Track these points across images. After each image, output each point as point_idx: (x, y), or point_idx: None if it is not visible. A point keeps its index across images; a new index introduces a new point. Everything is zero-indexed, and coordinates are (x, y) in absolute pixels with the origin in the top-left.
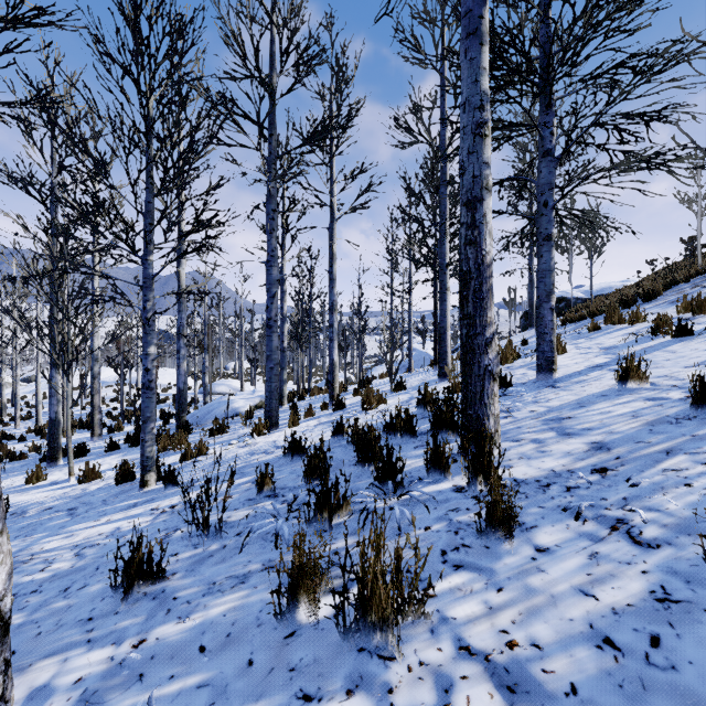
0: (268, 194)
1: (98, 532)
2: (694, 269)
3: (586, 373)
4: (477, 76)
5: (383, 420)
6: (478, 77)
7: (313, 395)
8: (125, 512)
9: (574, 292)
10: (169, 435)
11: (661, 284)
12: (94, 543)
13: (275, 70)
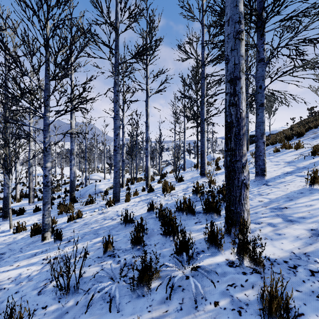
0: (114, 83)
1: (8, 276)
2: (318, 122)
3: (283, 177)
4: (236, 2)
5: (174, 201)
6: (237, 3)
7: (138, 182)
8: (28, 260)
9: None
10: (64, 204)
11: (304, 129)
12: (2, 287)
13: (118, 19)
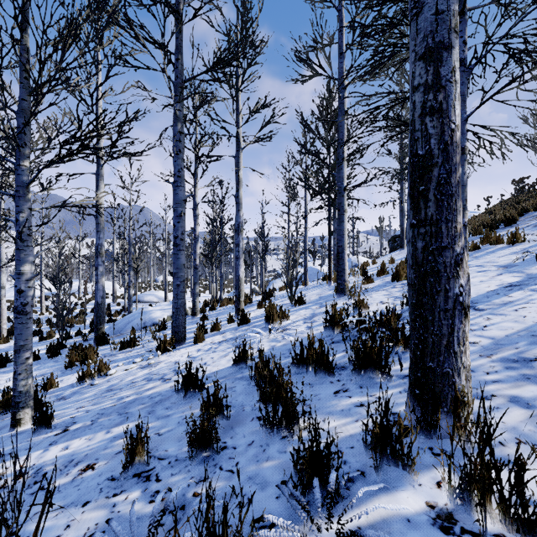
0: (175, 116)
1: None
2: None
3: (505, 293)
4: None
5: (288, 342)
6: None
7: (223, 305)
8: None
9: None
10: (81, 348)
11: (516, 211)
12: None
13: None
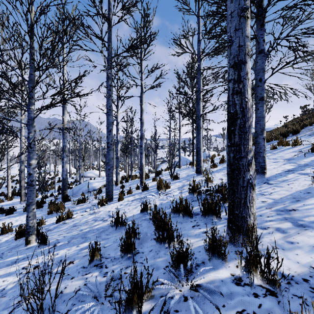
0: (107, 77)
1: None
2: (313, 119)
3: (285, 175)
4: None
5: (169, 201)
6: None
7: (133, 179)
8: (6, 268)
9: (253, 130)
10: (55, 203)
11: (299, 126)
12: None
13: (111, 11)
